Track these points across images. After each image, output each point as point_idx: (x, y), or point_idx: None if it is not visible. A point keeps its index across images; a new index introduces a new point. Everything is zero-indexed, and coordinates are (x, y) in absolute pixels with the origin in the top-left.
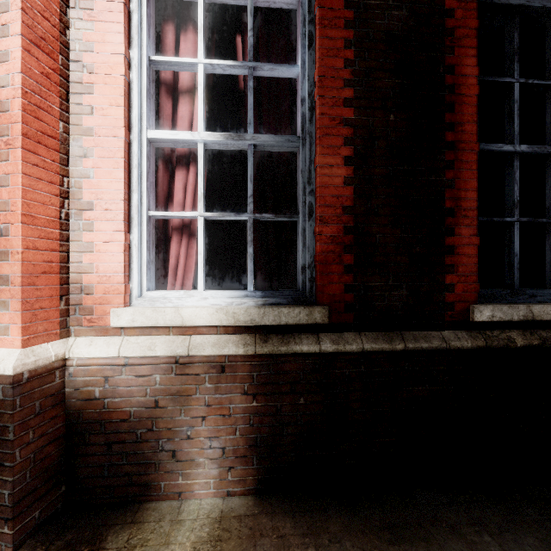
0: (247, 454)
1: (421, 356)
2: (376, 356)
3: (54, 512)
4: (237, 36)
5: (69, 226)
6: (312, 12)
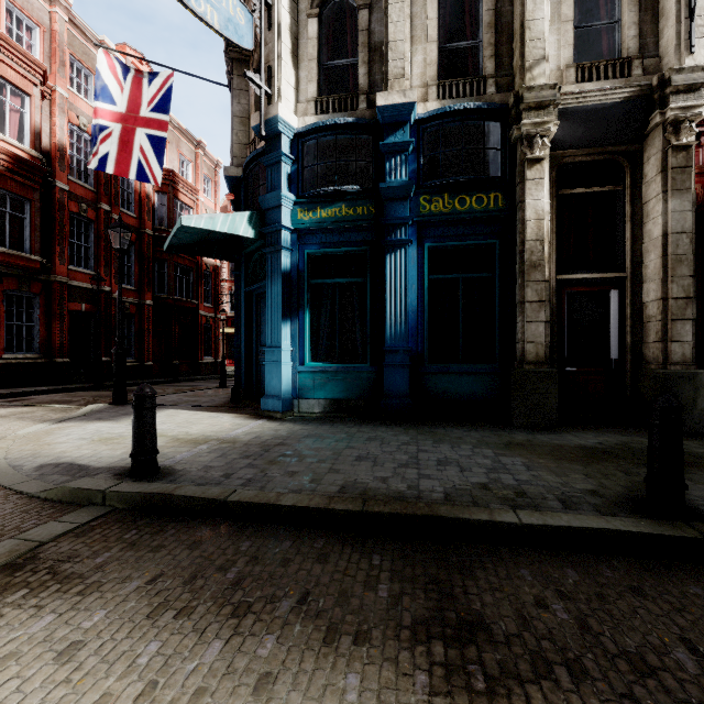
0: None
1: None
2: None
3: None
4: None
5: None
6: None
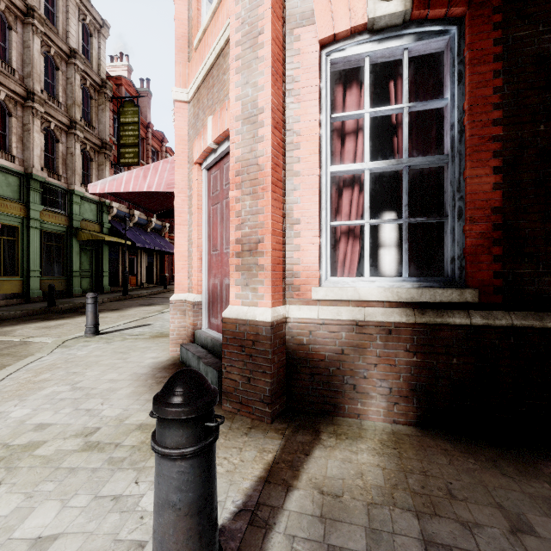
0: (408, 395)
1: None
2: (526, 331)
3: (282, 410)
4: (390, 82)
5: (285, 235)
6: (461, 55)
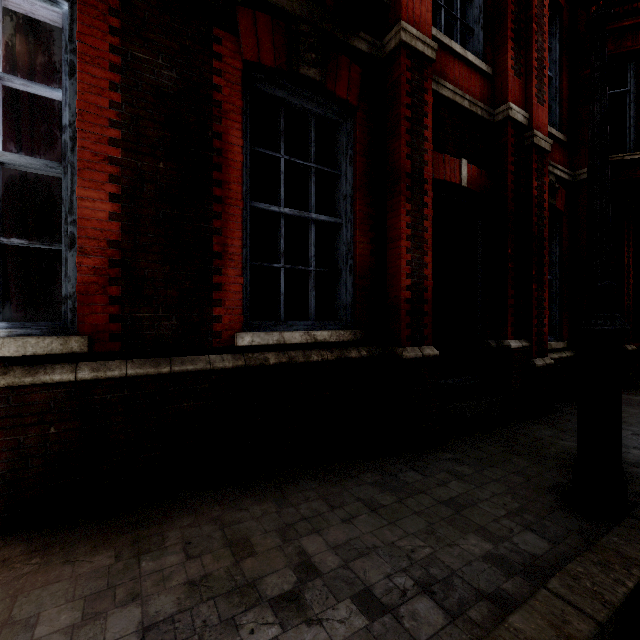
0: None
1: (186, 377)
2: (141, 380)
3: None
4: None
5: None
6: (74, 42)
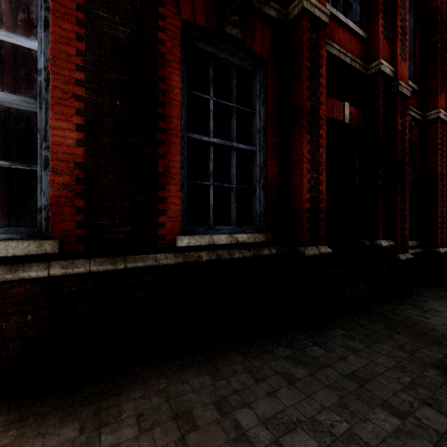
0: None
1: (138, 272)
2: (101, 275)
3: None
4: None
5: None
6: (48, 1)
